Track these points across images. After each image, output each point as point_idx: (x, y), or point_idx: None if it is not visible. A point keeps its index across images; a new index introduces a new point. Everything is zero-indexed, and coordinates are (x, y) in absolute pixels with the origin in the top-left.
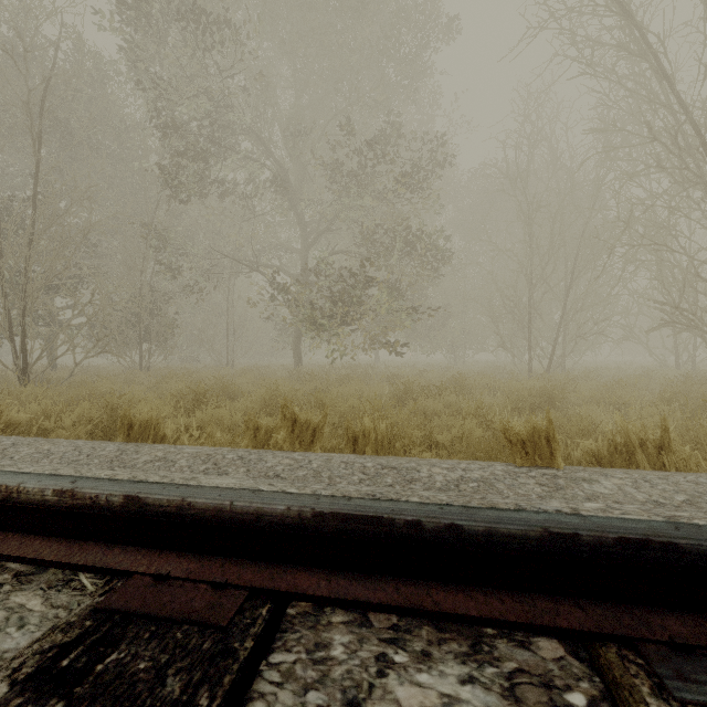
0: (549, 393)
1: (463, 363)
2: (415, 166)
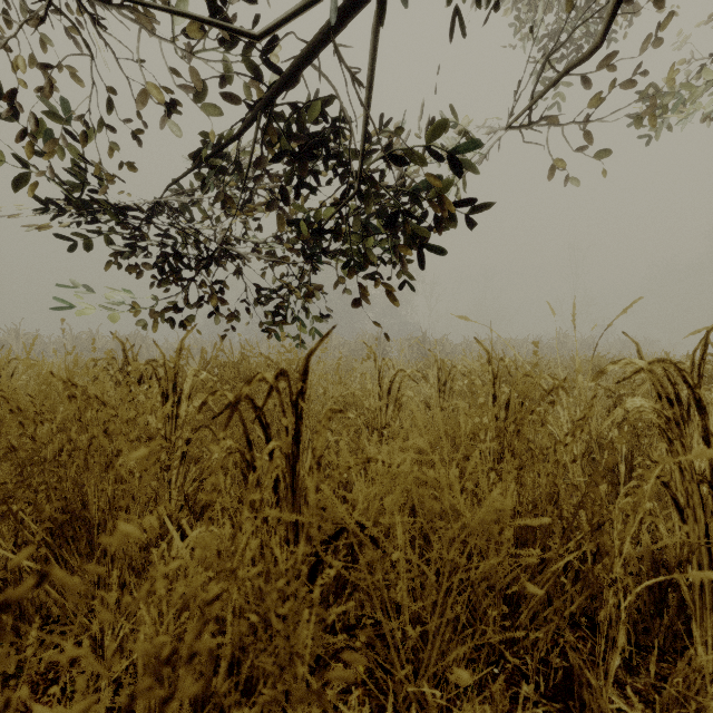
0: None
1: None
2: None
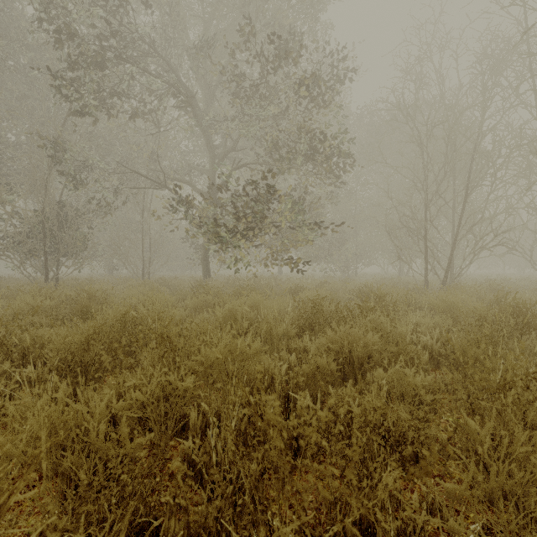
0: (518, 315)
1: (355, 275)
2: (317, 77)
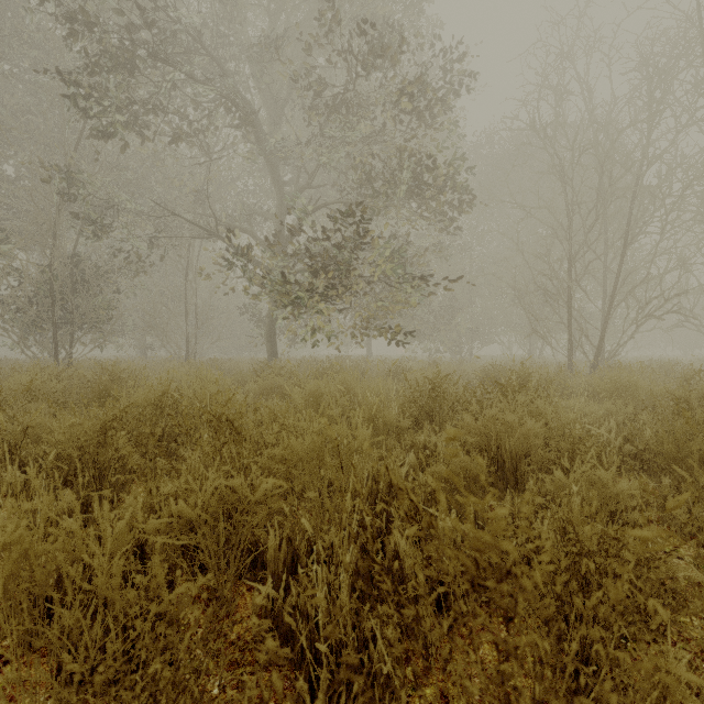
0: None
1: (469, 358)
2: (425, 84)
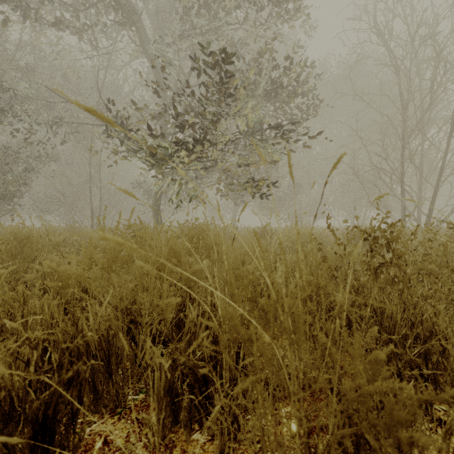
0: None
1: None
2: None
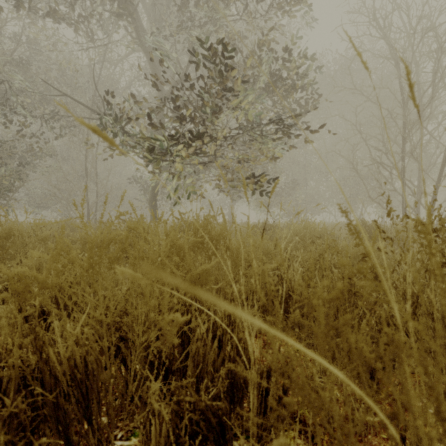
0: None
1: None
2: None
